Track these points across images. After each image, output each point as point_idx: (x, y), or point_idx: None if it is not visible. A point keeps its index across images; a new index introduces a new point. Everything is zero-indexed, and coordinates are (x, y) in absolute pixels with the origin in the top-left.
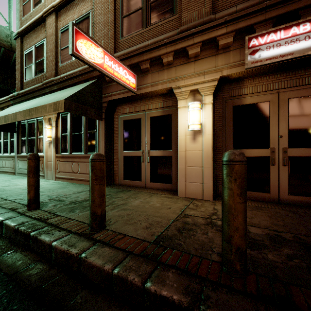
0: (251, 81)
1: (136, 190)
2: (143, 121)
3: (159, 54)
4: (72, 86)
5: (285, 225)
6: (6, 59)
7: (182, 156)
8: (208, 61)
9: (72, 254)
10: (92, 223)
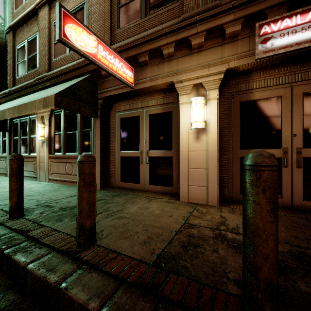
0: (260, 74)
1: (134, 194)
2: (141, 119)
3: (158, 45)
4: (66, 82)
5: (307, 238)
6: (0, 56)
7: (184, 156)
8: (213, 52)
9: (49, 283)
10: (79, 238)
